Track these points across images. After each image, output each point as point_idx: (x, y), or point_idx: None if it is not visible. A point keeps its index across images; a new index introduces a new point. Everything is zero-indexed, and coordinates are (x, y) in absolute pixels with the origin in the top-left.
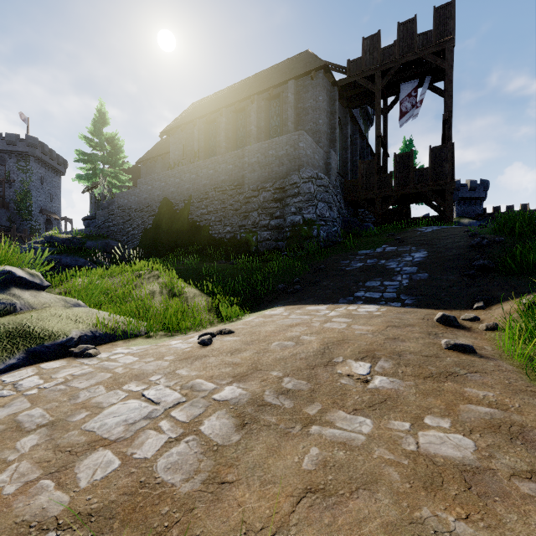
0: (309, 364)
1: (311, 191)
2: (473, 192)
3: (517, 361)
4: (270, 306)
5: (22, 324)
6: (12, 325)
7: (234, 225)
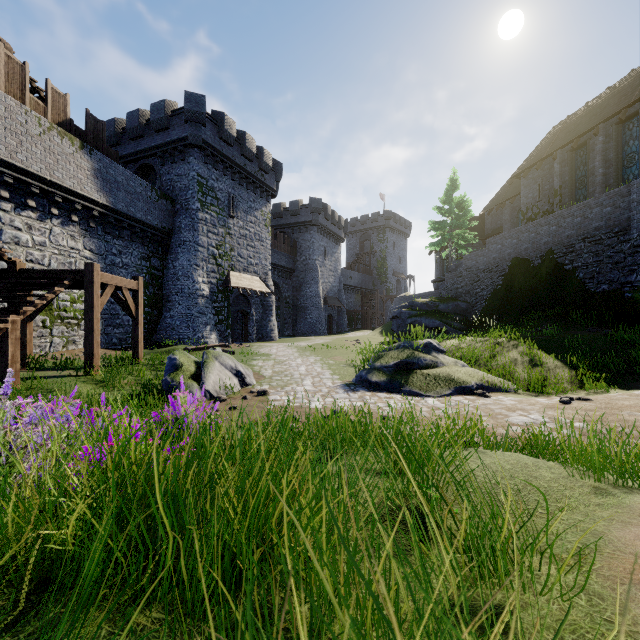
0: None
1: None
2: None
3: None
4: None
5: (448, 374)
6: (444, 374)
7: (613, 282)
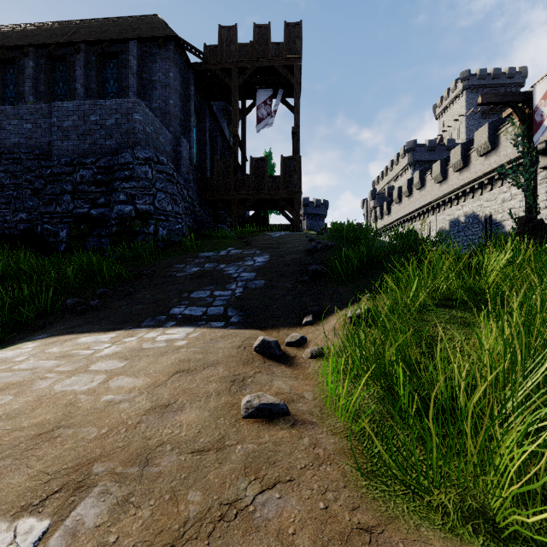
0: None
1: (149, 176)
2: (318, 209)
3: (342, 418)
4: (30, 337)
5: None
6: None
7: (34, 211)
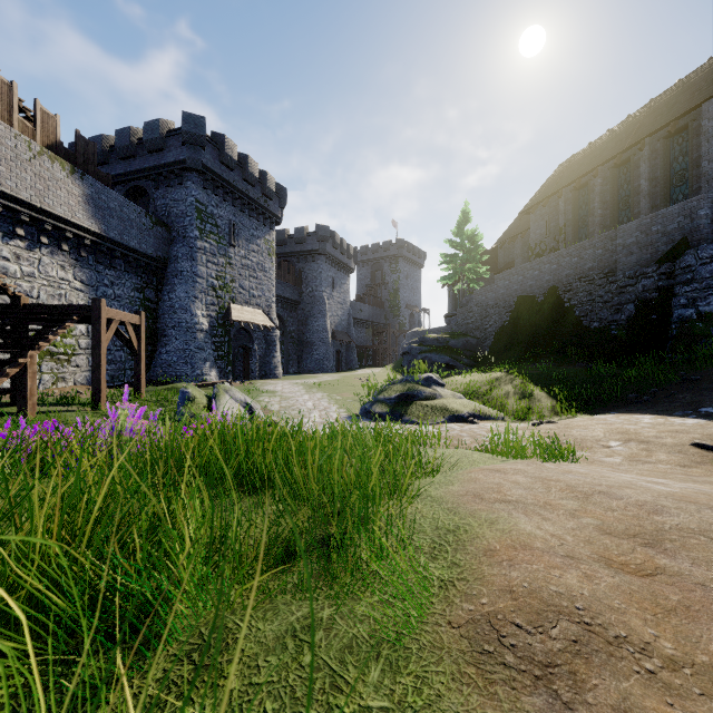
0: (584, 438)
1: None
2: None
3: None
4: (609, 412)
5: (444, 404)
6: (440, 404)
7: (603, 320)
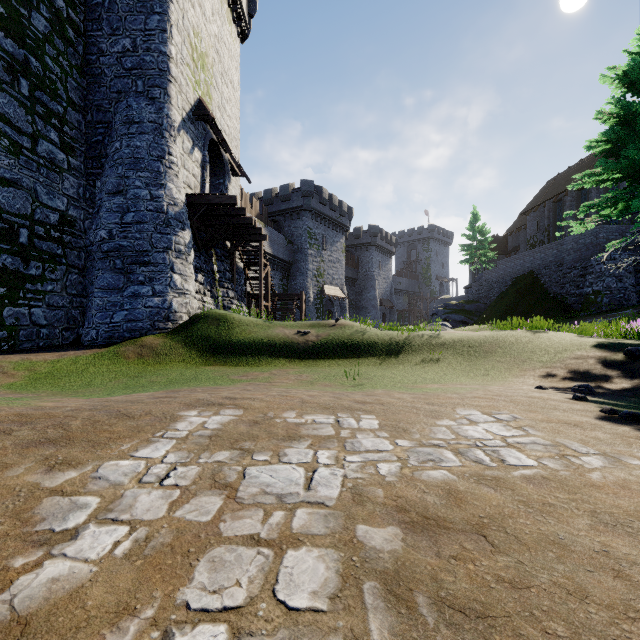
0: None
1: (602, 270)
2: None
3: None
4: None
5: None
6: None
7: (555, 293)
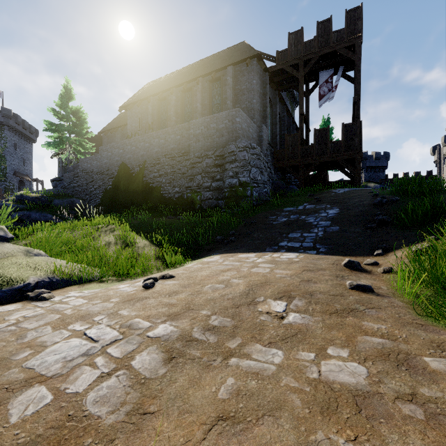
0: (235, 304)
1: (246, 158)
2: (378, 161)
3: (407, 298)
4: (209, 254)
5: None
6: None
7: (182, 186)
